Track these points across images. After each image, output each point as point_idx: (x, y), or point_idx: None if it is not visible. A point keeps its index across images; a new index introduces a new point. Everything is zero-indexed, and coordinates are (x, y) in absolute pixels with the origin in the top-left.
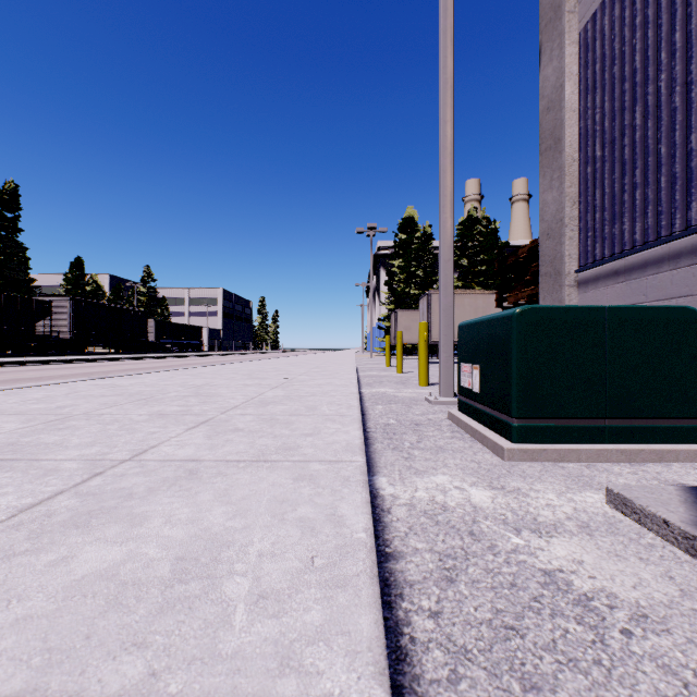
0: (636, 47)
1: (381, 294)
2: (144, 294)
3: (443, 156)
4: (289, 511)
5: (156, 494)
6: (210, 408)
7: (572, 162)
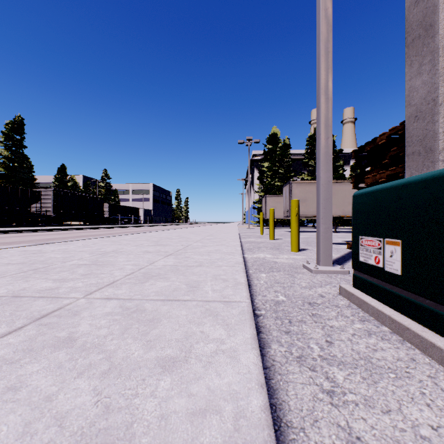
0: None
1: (255, 186)
2: (103, 187)
3: (322, 41)
4: None
5: None
6: (82, 286)
7: None
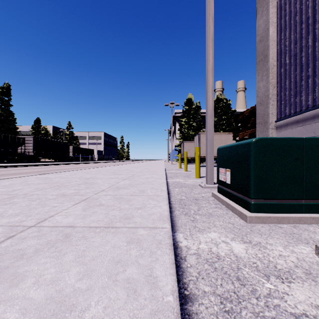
0: (309, 5)
1: (176, 134)
2: (67, 134)
3: (208, 64)
4: (120, 271)
5: (38, 255)
6: (90, 191)
7: (273, 67)
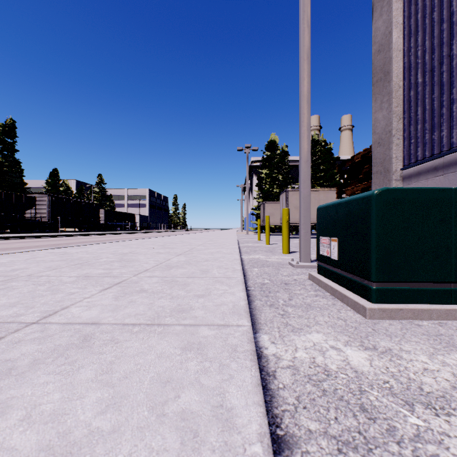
0: None
1: (254, 192)
2: (97, 192)
3: (303, 84)
4: (170, 399)
5: (36, 370)
6: (127, 271)
7: (398, 88)
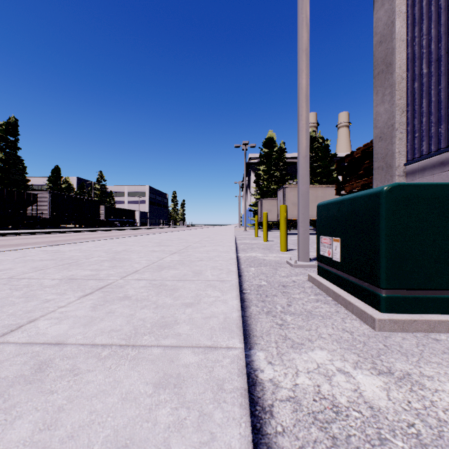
0: None
1: (251, 189)
2: (98, 189)
3: (301, 76)
4: None
5: None
6: (115, 273)
7: (401, 80)
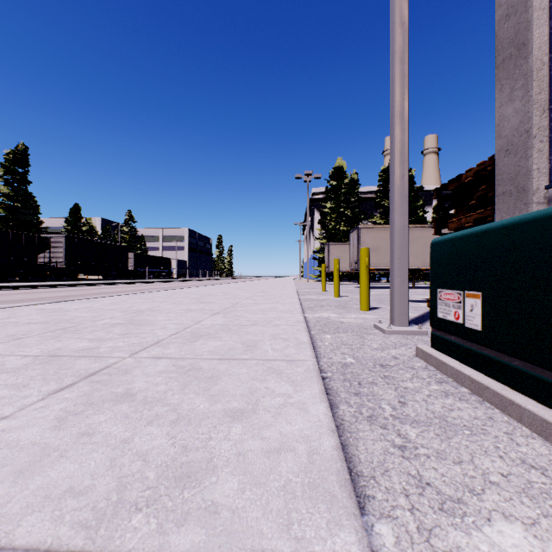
0: None
1: (315, 231)
2: (126, 233)
3: (397, 62)
4: None
5: None
6: (124, 345)
7: (541, 66)
